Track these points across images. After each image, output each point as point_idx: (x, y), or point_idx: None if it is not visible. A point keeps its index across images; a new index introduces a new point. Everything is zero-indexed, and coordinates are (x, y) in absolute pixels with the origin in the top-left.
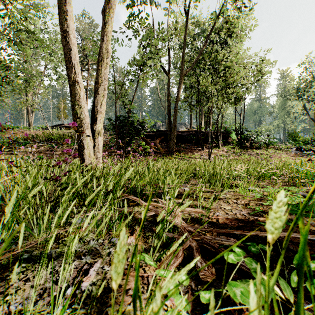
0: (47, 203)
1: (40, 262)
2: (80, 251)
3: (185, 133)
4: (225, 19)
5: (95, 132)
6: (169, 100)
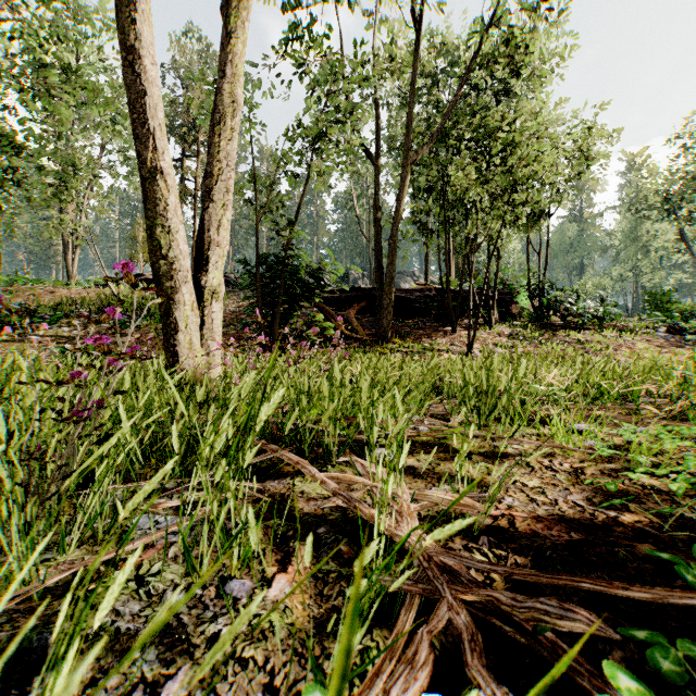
0: (55, 482)
1: (5, 672)
2: (131, 631)
3: (414, 293)
4: (504, 36)
5: (205, 292)
6: (377, 219)
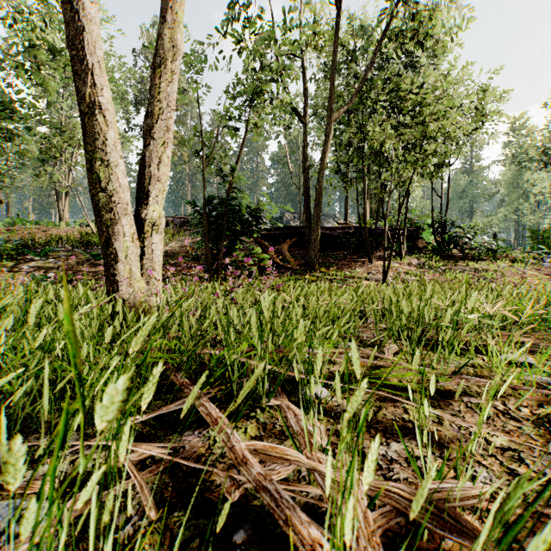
0: None
1: None
2: None
3: (336, 231)
4: (413, 14)
5: (145, 224)
6: (306, 168)
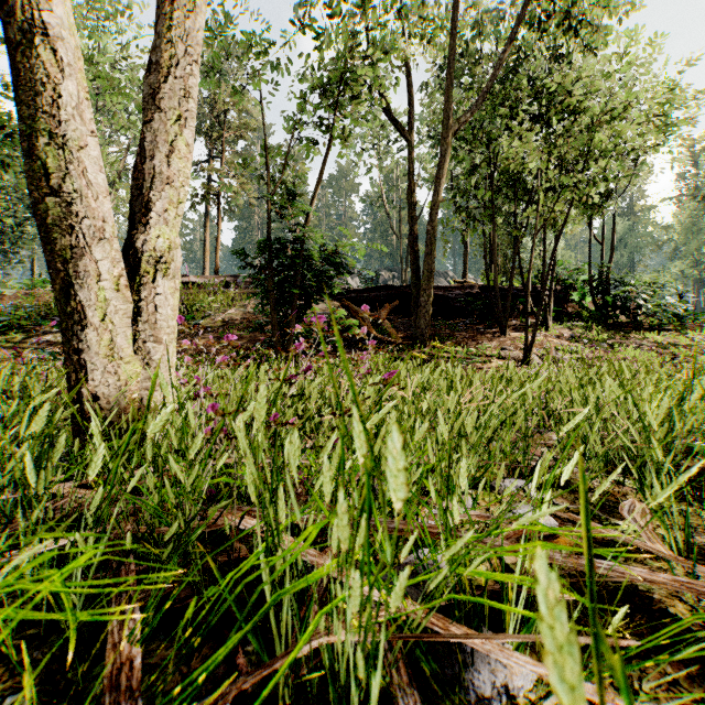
0: None
1: None
2: None
3: (453, 291)
4: None
5: (142, 259)
6: (413, 203)
